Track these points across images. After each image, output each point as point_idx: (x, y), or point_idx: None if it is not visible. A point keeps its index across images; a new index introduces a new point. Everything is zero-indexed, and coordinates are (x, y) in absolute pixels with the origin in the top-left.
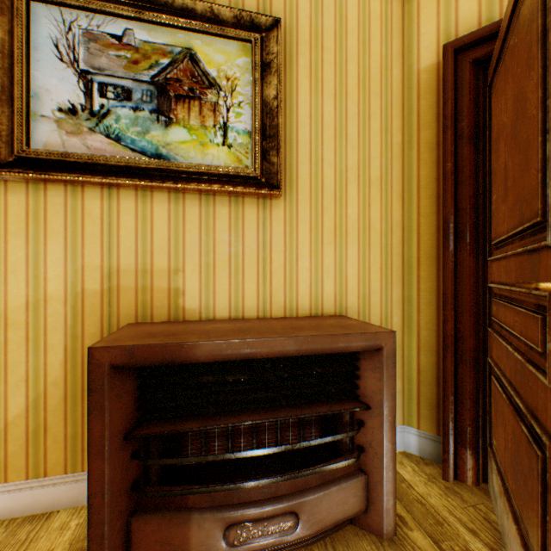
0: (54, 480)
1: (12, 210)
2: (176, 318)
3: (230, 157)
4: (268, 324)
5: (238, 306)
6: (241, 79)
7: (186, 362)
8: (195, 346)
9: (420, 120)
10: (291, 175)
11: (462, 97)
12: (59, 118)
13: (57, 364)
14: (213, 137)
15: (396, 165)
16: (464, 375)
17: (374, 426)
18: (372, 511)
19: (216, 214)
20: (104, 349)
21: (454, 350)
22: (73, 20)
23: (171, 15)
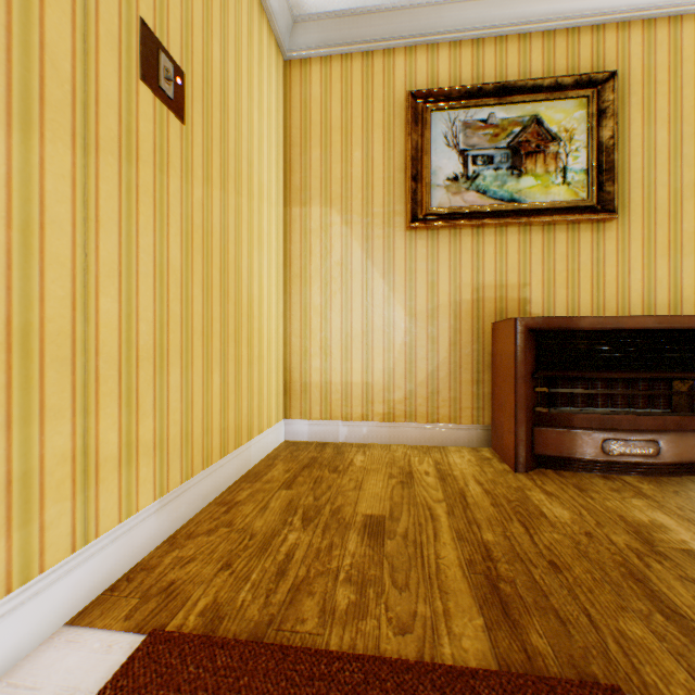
0: (443, 426)
1: (418, 249)
2: None
3: (567, 193)
4: None
5: (574, 312)
6: (577, 129)
7: (573, 329)
8: (579, 319)
9: None
10: (622, 200)
11: None
12: (447, 185)
13: (444, 350)
14: (553, 180)
15: None
16: None
17: None
18: None
19: (555, 240)
20: (523, 319)
21: None
22: (455, 117)
23: (522, 95)
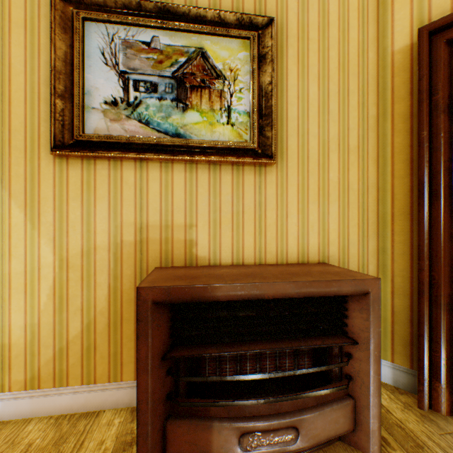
0: (101, 387)
1: (71, 180)
2: (190, 263)
3: (232, 133)
4: (266, 270)
5: (239, 254)
6: (241, 70)
7: (209, 301)
8: (216, 288)
9: (394, 94)
10: (282, 146)
11: (437, 73)
12: (105, 109)
13: (103, 298)
14: (219, 118)
15: (371, 135)
16: (438, 318)
17: (361, 359)
18: (359, 431)
19: (221, 180)
20: (148, 289)
21: (428, 295)
22: (115, 33)
23: (187, 23)
